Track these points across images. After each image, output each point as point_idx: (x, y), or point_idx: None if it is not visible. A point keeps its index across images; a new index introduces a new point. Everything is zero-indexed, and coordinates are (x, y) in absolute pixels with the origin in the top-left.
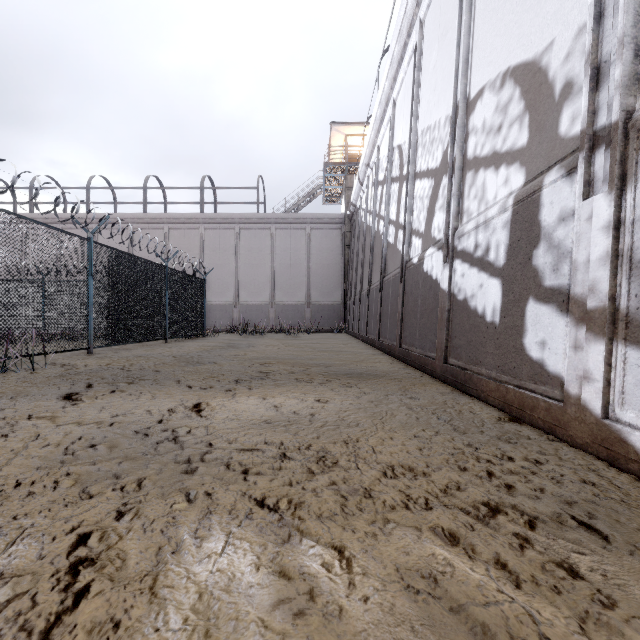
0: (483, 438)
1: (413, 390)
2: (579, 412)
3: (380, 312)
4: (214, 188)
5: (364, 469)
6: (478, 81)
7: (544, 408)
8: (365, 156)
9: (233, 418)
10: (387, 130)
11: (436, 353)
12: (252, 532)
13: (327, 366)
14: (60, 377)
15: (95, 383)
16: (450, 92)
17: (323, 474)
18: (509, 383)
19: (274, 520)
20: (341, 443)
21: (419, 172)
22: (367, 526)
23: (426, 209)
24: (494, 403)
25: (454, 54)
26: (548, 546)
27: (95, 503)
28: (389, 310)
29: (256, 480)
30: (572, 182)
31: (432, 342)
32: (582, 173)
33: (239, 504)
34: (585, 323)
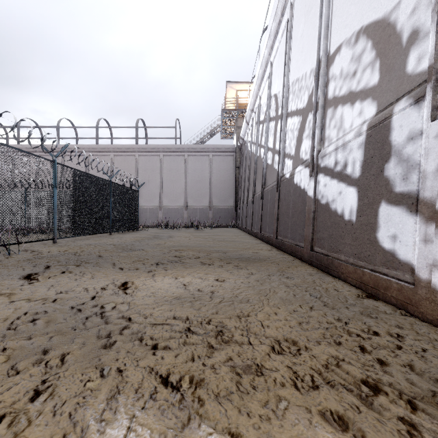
0: (349, 313)
1: (288, 271)
2: (429, 293)
3: (261, 213)
4: (145, 127)
5: (255, 344)
6: (336, 40)
7: (396, 288)
8: (250, 104)
9: (150, 295)
10: (266, 84)
11: (304, 243)
12: (154, 416)
13: (224, 252)
14: (27, 261)
15: (52, 265)
16: (314, 51)
17: (220, 348)
18: (364, 267)
19: (175, 401)
20: (235, 318)
21: (290, 112)
22: (261, 408)
23: (296, 138)
24: (352, 282)
25: (317, 23)
26: (435, 434)
27: (18, 381)
28: (268, 212)
29: (163, 356)
30: (420, 108)
31: (301, 235)
32: (430, 100)
33: (145, 382)
34: (434, 221)
